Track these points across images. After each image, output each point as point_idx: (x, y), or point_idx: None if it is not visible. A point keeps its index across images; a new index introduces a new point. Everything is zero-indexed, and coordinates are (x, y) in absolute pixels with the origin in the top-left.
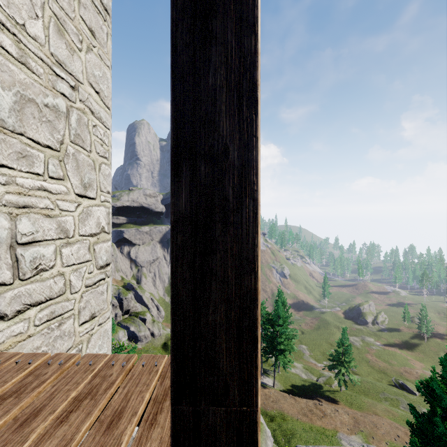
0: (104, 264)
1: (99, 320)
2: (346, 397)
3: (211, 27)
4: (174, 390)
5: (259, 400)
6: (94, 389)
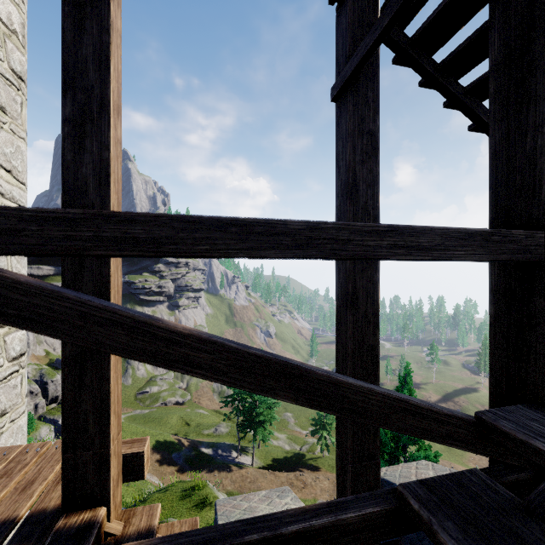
0: (18, 355)
1: (11, 416)
2: (328, 462)
3: (84, 262)
4: (63, 447)
5: (111, 445)
6: (10, 471)
